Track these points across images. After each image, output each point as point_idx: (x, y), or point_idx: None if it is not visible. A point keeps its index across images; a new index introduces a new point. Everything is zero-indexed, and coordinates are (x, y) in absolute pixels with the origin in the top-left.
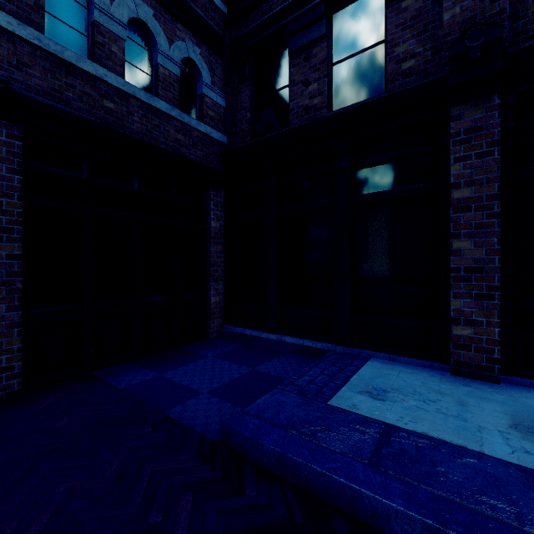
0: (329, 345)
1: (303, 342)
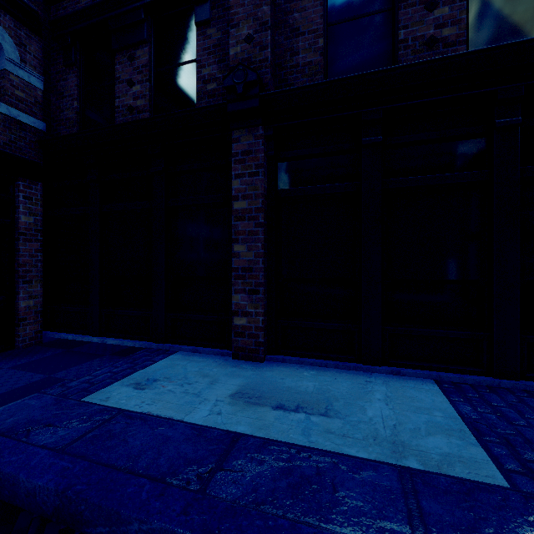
0: (145, 343)
1: (123, 342)
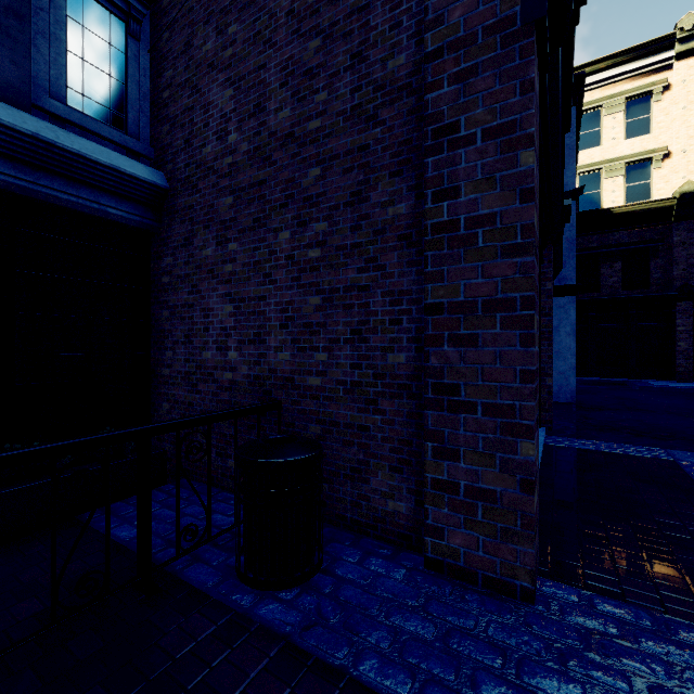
0: (626, 379)
1: (612, 379)
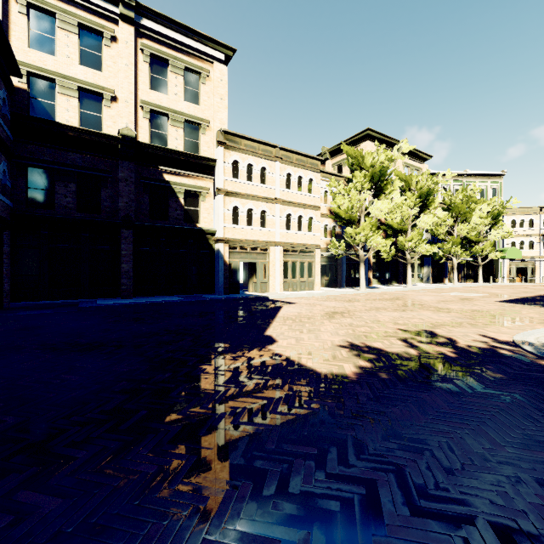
0: (80, 300)
1: (66, 301)
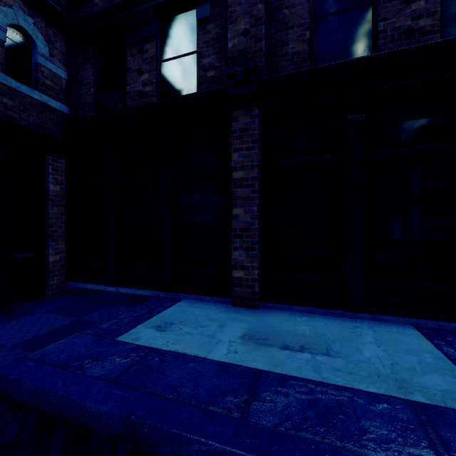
0: (154, 292)
1: (135, 291)
